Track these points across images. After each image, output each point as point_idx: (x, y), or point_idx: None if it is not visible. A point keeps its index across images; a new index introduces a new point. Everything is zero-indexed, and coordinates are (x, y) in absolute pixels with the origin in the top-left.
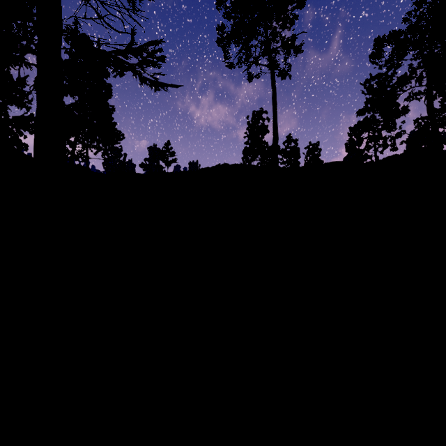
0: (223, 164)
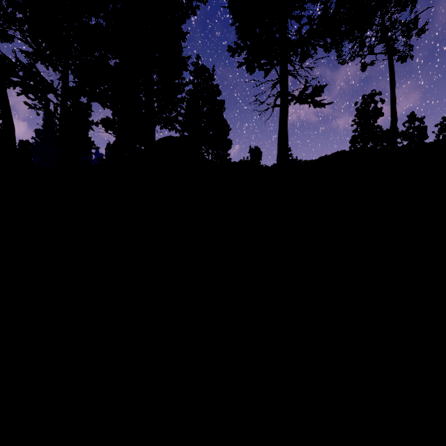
0: (341, 151)
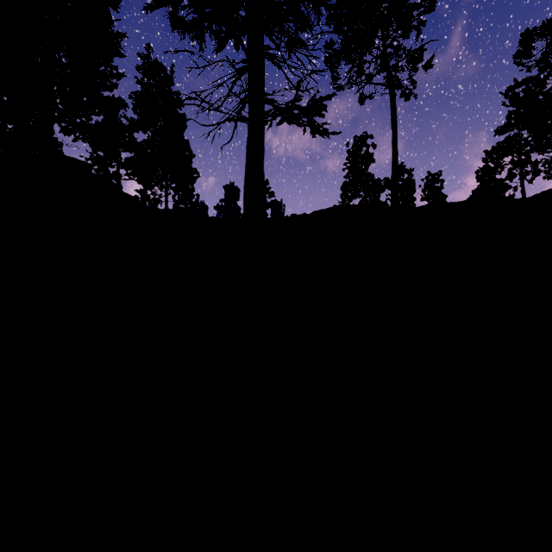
0: (339, 205)
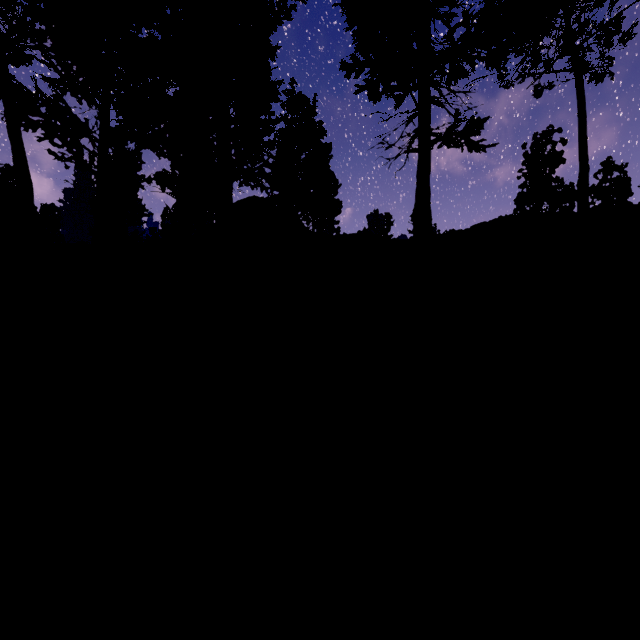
0: (505, 216)
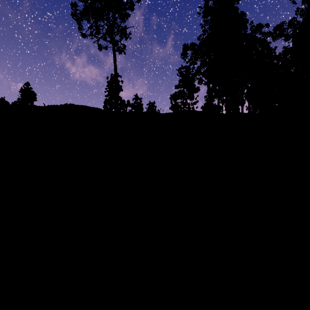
0: (70, 103)
